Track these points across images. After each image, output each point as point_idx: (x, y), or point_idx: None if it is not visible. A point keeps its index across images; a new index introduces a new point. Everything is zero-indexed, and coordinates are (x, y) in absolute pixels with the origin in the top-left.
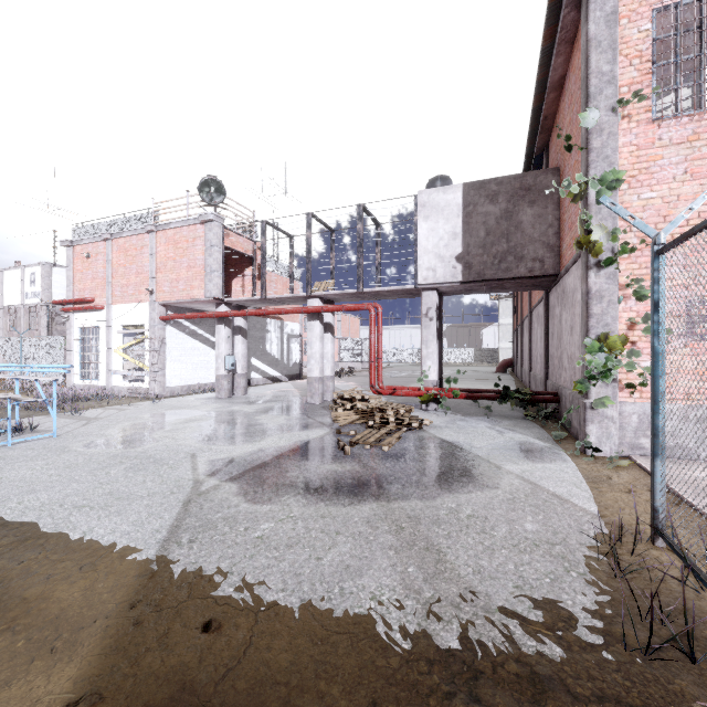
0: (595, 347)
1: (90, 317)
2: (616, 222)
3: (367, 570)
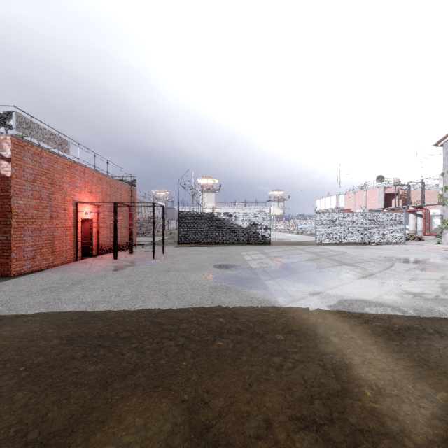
0: (442, 222)
1: None
2: (447, 196)
3: None
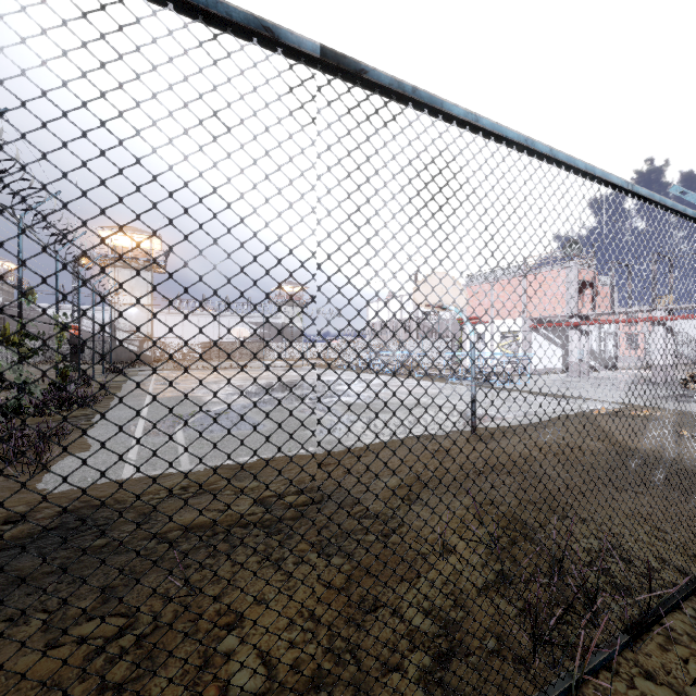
0: None
1: (478, 327)
2: None
3: None
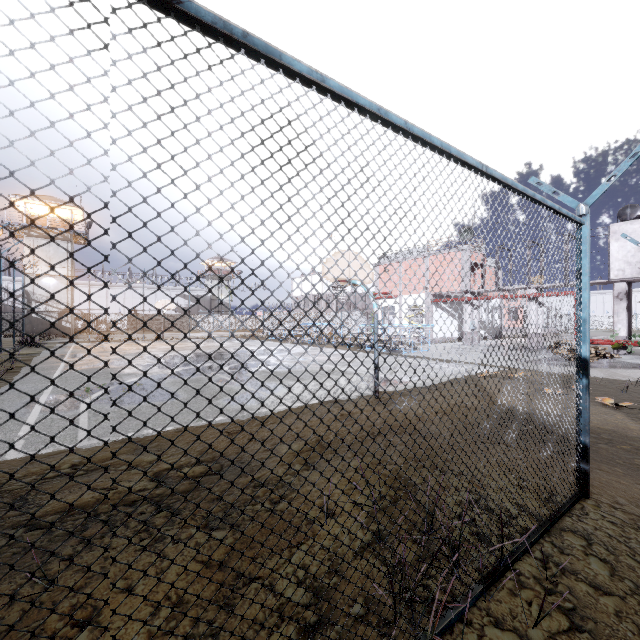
0: None
1: (388, 301)
2: None
3: (592, 372)
